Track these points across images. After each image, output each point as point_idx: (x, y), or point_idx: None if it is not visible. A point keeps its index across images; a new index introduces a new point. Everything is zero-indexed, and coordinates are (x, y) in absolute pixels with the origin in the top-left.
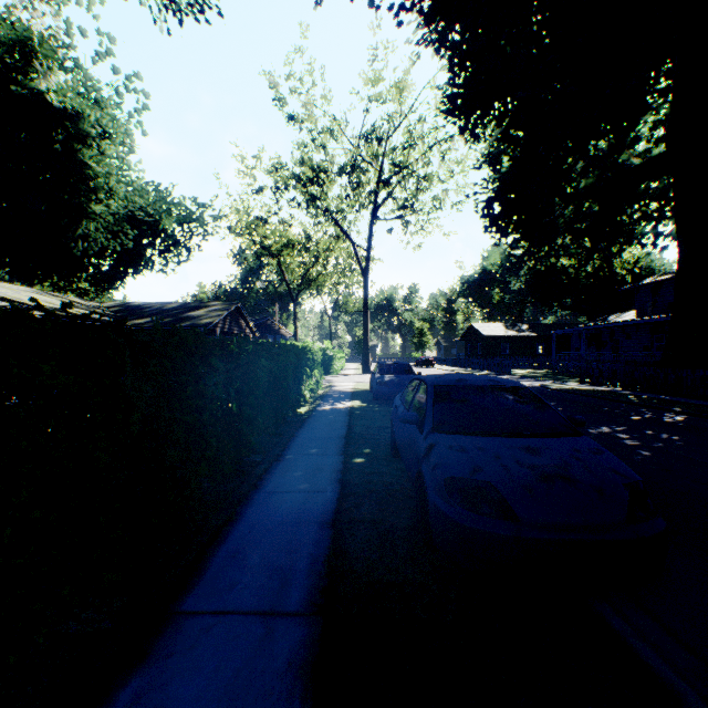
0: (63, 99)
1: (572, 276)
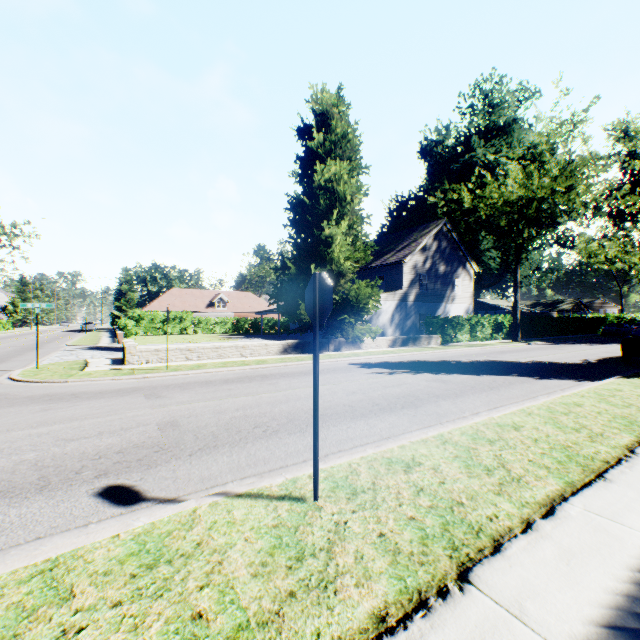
0: None
1: None
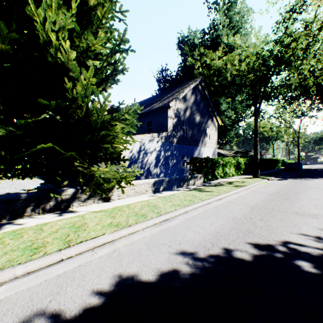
0: None
1: None
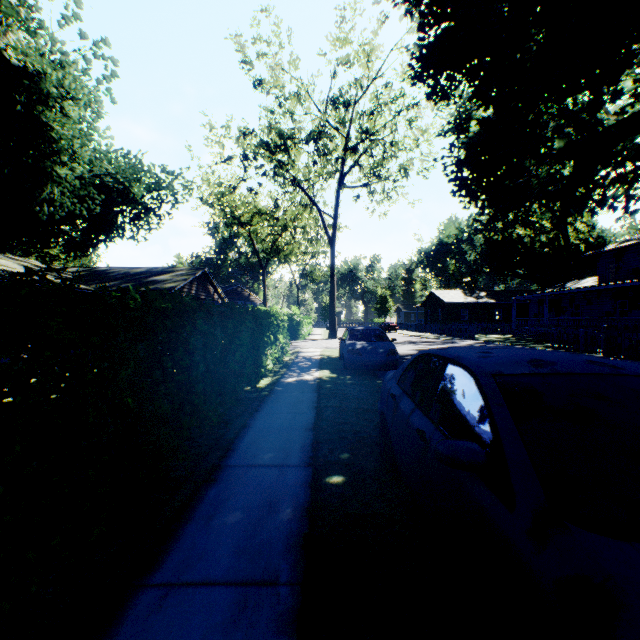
0: (22, 56)
1: (528, 245)
